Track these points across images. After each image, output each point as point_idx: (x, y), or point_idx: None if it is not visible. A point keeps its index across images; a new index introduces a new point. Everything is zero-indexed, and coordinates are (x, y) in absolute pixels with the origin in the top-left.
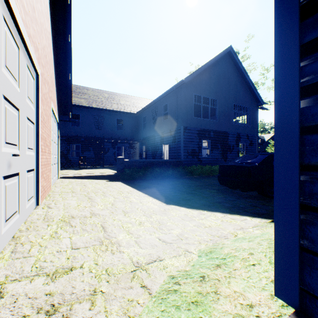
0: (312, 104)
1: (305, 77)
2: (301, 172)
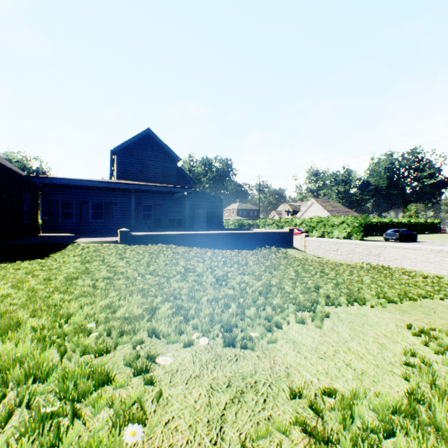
0: (45, 218)
1: (45, 216)
2: (44, 223)
